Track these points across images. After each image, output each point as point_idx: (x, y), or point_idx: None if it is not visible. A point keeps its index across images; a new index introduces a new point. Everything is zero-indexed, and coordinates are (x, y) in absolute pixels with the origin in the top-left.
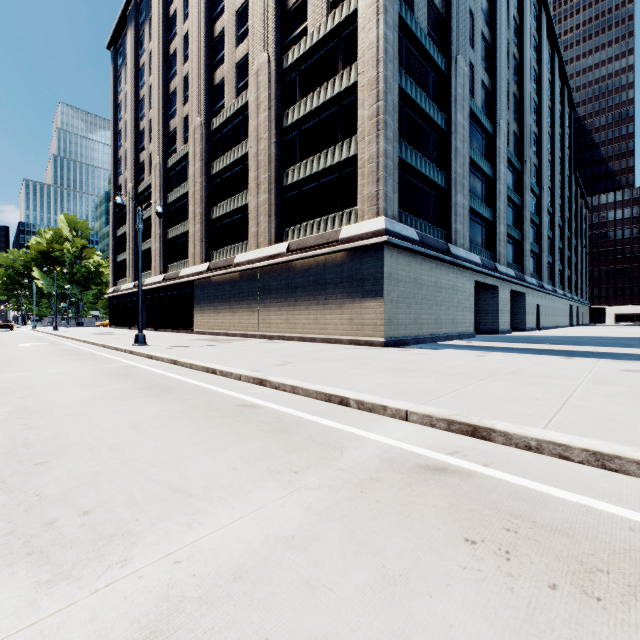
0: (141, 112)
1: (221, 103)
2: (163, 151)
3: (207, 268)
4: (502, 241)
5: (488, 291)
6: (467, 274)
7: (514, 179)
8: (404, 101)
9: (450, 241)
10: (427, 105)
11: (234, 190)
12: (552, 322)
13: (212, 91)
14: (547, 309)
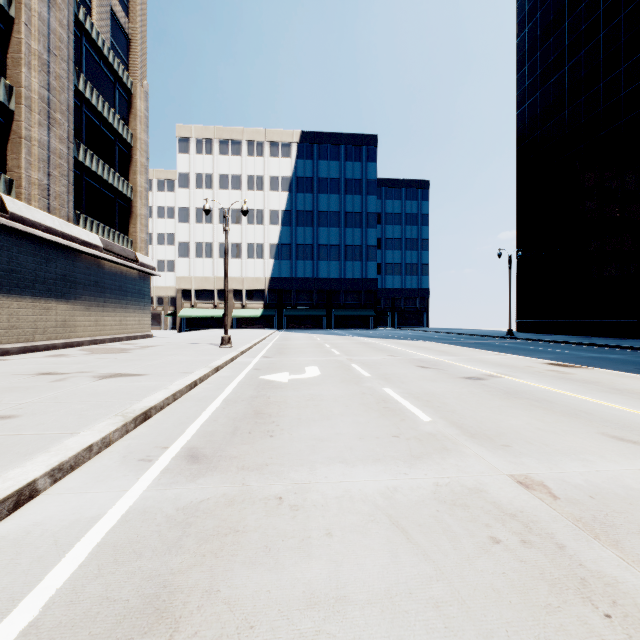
0: None
1: None
2: None
3: None
4: None
5: None
6: None
7: None
8: None
9: None
10: None
11: None
12: None
13: None
14: None
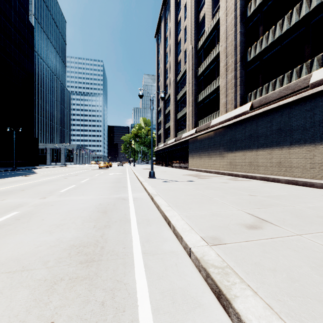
0: (166, 60)
1: (203, 30)
2: (175, 74)
3: (195, 131)
4: None
5: None
6: None
7: None
8: None
9: None
10: None
11: (211, 80)
12: None
13: (198, 26)
14: None
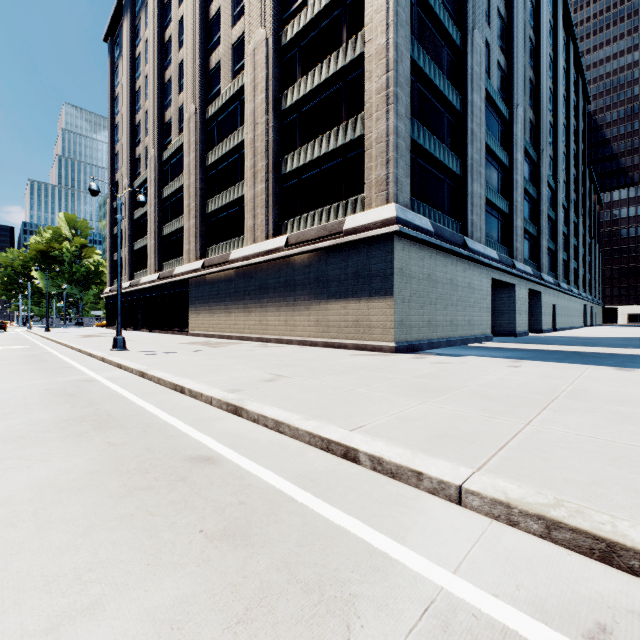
0: (137, 104)
1: (217, 89)
2: (158, 143)
3: (202, 265)
4: (519, 236)
5: (504, 290)
6: (484, 271)
7: (530, 170)
8: (416, 76)
9: (466, 234)
10: (441, 82)
11: (230, 181)
12: (568, 323)
13: (207, 77)
14: (563, 309)
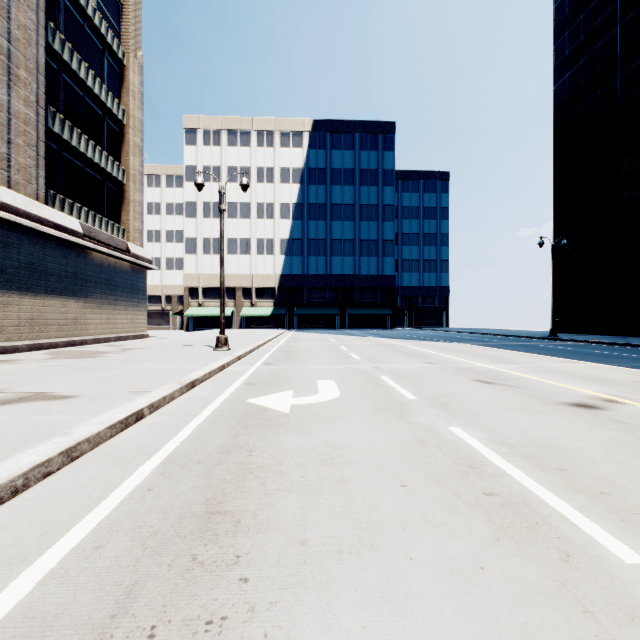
0: None
1: None
2: None
3: None
4: None
5: None
6: None
7: None
8: None
9: None
10: None
11: None
12: None
13: None
14: None
